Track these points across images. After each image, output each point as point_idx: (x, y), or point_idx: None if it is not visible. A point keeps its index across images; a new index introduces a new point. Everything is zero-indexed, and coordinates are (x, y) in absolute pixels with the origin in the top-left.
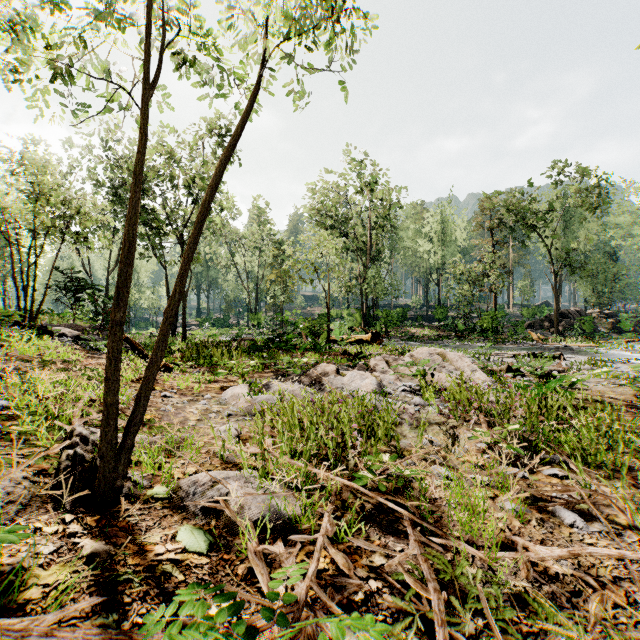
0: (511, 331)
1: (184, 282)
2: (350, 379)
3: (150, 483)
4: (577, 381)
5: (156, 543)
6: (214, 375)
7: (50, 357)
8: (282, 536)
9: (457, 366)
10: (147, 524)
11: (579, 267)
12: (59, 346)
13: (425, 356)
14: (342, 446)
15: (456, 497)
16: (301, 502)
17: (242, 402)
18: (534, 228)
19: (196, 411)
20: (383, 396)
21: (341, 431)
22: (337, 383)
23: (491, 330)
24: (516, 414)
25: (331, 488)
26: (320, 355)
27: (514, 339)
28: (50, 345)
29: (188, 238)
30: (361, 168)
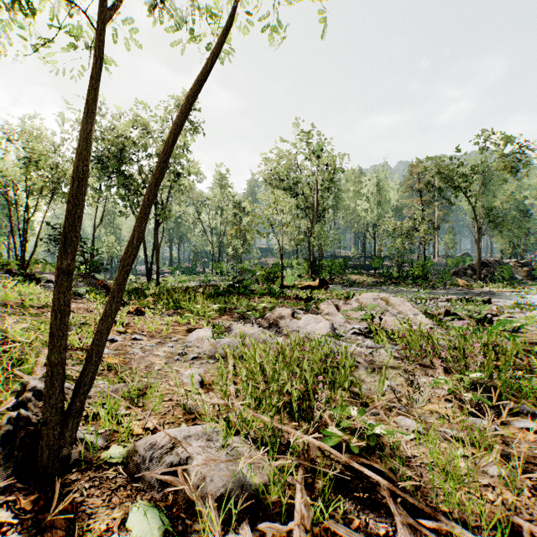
0: (439, 278)
1: (141, 227)
2: (305, 322)
3: (106, 442)
4: (521, 326)
5: (100, 534)
6: (182, 317)
7: (31, 302)
8: (249, 515)
9: (399, 310)
10: (94, 502)
11: (498, 222)
12: (42, 292)
13: (370, 301)
14: (305, 395)
15: (436, 461)
16: (267, 463)
17: (206, 345)
18: (459, 189)
19: (163, 354)
20: (337, 339)
21: (304, 380)
22: (293, 326)
23: (421, 277)
24: (470, 359)
25: (297, 444)
26: (275, 299)
27: (442, 285)
28: (34, 291)
29: (161, 198)
30: (309, 138)
